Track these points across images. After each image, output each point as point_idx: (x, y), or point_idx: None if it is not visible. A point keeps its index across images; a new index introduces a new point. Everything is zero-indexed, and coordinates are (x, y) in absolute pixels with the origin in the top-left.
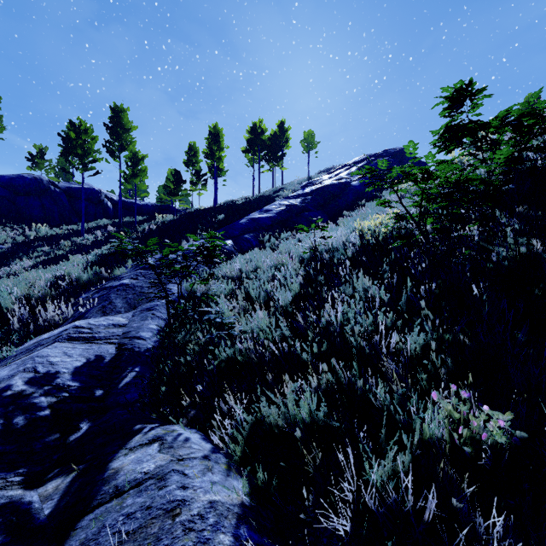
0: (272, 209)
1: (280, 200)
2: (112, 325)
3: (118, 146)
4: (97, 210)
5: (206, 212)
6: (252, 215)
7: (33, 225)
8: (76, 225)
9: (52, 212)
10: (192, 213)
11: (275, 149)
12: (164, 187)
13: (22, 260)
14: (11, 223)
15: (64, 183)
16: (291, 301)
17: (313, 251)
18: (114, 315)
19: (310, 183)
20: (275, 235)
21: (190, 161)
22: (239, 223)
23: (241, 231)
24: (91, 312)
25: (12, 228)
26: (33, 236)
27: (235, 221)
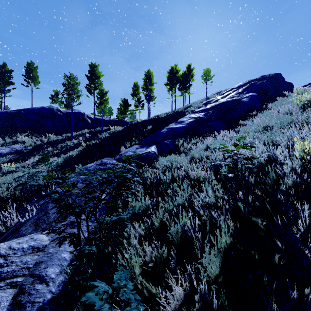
0: (184, 121)
1: (189, 114)
2: (30, 249)
3: (93, 87)
4: (82, 124)
5: (140, 124)
6: (170, 125)
7: (47, 135)
8: (70, 133)
9: (58, 126)
10: (132, 125)
11: (185, 82)
12: (118, 109)
13: (35, 156)
14: (36, 134)
15: (65, 110)
16: (220, 262)
17: (232, 169)
18: (41, 231)
19: (208, 102)
20: (187, 140)
21: (134, 93)
22: (161, 132)
23: (162, 138)
24: (26, 225)
25: (36, 136)
26: (45, 141)
27: (159, 130)
